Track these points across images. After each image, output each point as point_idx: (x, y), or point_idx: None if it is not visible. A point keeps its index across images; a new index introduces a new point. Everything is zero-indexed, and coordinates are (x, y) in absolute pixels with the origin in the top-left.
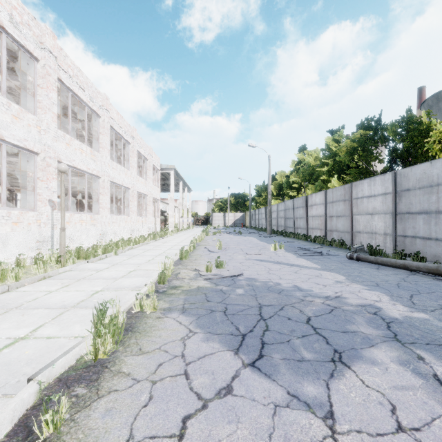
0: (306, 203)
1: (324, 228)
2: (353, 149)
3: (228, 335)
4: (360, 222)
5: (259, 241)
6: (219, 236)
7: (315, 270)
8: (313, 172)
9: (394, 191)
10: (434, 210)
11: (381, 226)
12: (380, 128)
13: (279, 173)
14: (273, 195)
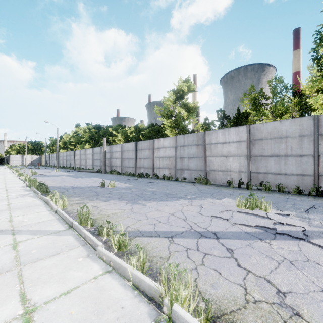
0: (74, 154)
1: (80, 164)
2: (90, 136)
3: (42, 177)
4: (87, 162)
5: (50, 170)
6: (25, 169)
7: (65, 173)
8: (80, 139)
9: (93, 153)
10: (97, 159)
11: (91, 163)
12: (102, 129)
13: (65, 135)
14: (61, 147)
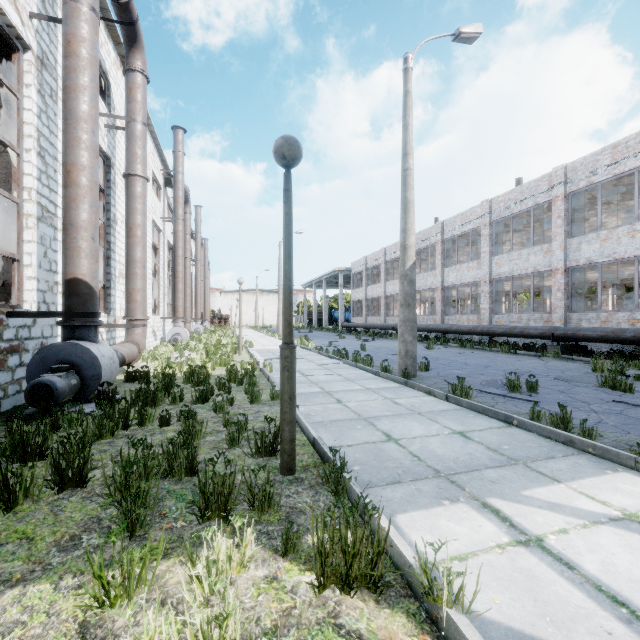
0: None
1: None
2: None
3: None
4: None
5: None
6: None
7: None
8: None
9: None
10: None
11: None
12: None
13: None
14: None
